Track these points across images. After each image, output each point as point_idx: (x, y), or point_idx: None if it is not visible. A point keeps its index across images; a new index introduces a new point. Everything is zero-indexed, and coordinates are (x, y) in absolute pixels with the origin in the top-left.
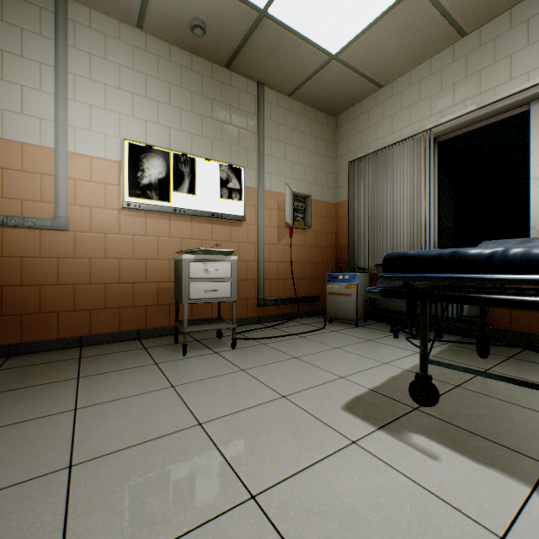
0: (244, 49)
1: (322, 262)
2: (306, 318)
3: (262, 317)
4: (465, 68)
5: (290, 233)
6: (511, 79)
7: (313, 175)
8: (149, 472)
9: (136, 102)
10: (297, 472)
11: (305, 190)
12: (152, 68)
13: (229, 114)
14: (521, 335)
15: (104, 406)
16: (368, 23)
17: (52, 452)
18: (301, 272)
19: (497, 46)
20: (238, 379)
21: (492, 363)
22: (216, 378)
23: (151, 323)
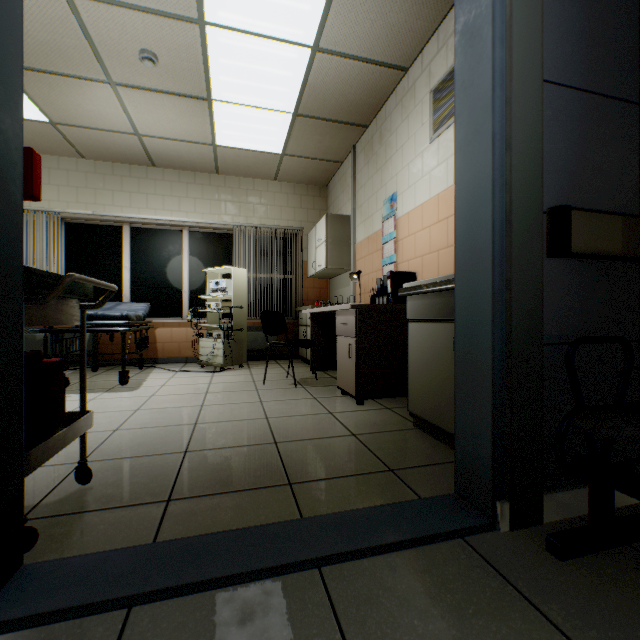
0: None
1: None
2: None
3: None
4: (86, 181)
5: None
6: (114, 205)
7: None
8: None
9: None
10: None
11: None
12: None
13: None
14: (119, 358)
15: None
16: None
17: None
18: None
19: (106, 180)
20: None
21: (101, 372)
22: None
23: None
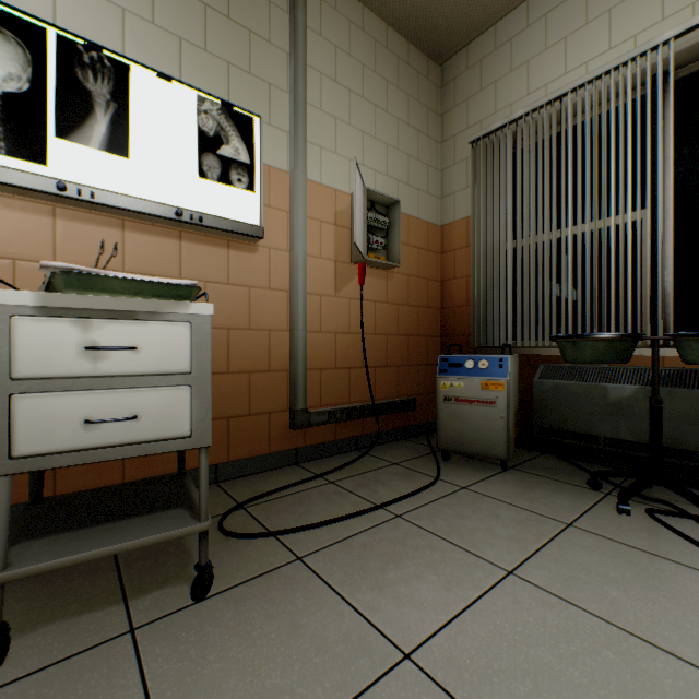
0: None
1: (418, 334)
2: (392, 445)
3: (302, 451)
4: None
5: (361, 275)
6: None
7: (403, 167)
8: None
9: None
10: None
11: (388, 193)
12: None
13: None
14: None
15: None
16: None
17: None
18: (380, 353)
19: None
20: None
21: None
22: None
23: None
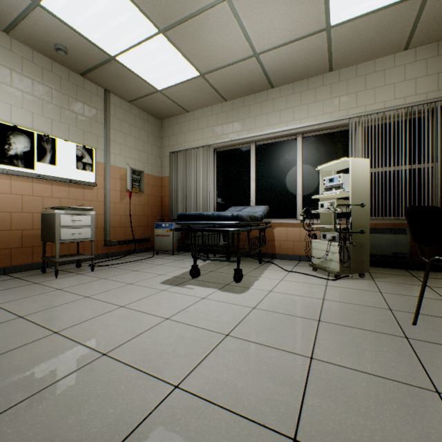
0: (97, 70)
1: (152, 215)
2: (141, 253)
3: (109, 254)
4: (227, 118)
5: (130, 196)
6: (244, 130)
7: (146, 157)
8: (70, 310)
9: (1, 89)
10: (140, 299)
11: (140, 167)
12: (16, 65)
13: (83, 109)
14: (247, 251)
15: (16, 301)
16: (178, 82)
17: (2, 316)
18: (137, 222)
19: (239, 112)
20: (102, 282)
21: (231, 263)
22: (87, 283)
23: (16, 262)
